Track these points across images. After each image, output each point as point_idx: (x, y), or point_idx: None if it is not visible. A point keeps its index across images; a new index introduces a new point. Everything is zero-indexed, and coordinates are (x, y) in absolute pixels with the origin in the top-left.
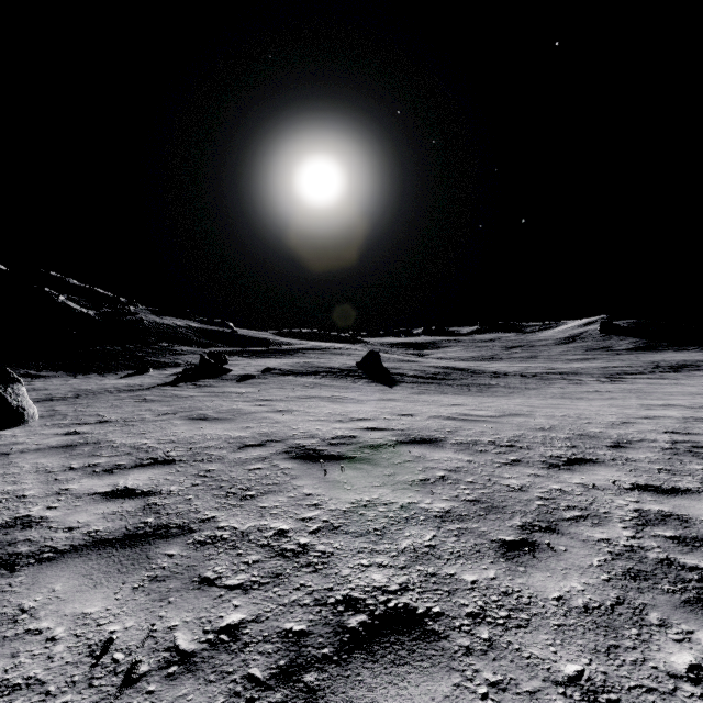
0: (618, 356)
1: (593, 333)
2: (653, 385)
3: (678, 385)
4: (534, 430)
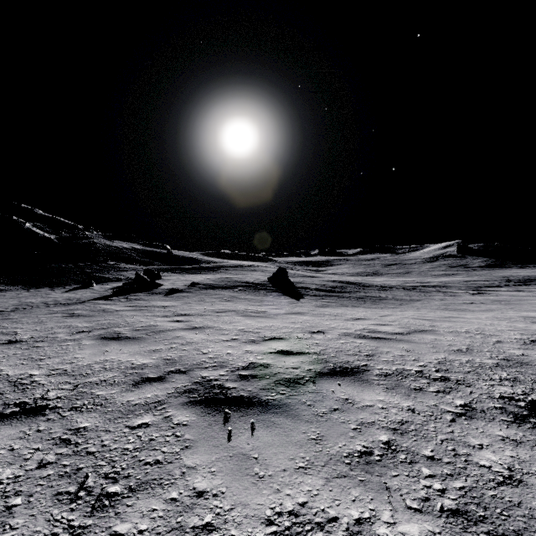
0: (475, 272)
1: (452, 254)
2: (515, 296)
3: (535, 296)
4: (453, 352)
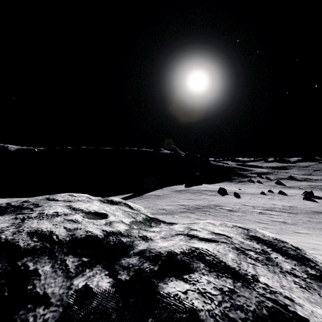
0: None
1: None
2: None
3: None
4: None
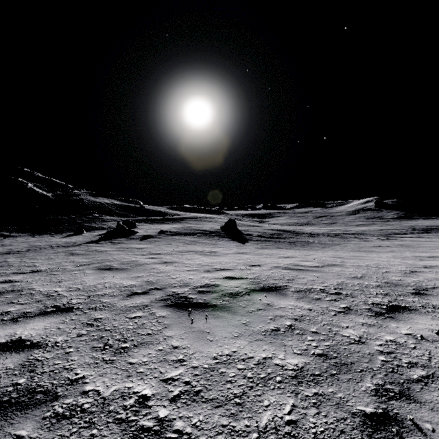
0: (388, 222)
1: (370, 208)
2: (415, 241)
3: (432, 241)
4: (350, 278)
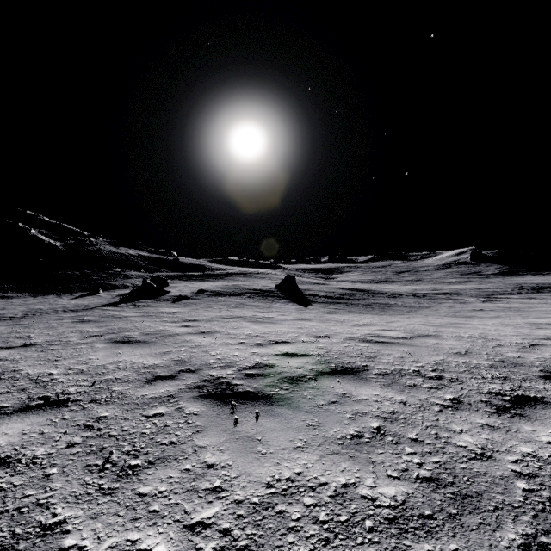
0: (488, 279)
1: (465, 261)
2: (526, 304)
3: (547, 304)
4: (452, 354)
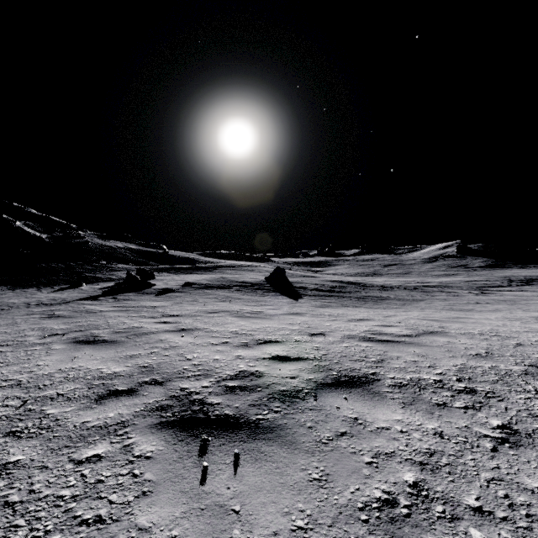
0: (475, 272)
1: (451, 254)
2: (520, 296)
3: None
4: (472, 357)
